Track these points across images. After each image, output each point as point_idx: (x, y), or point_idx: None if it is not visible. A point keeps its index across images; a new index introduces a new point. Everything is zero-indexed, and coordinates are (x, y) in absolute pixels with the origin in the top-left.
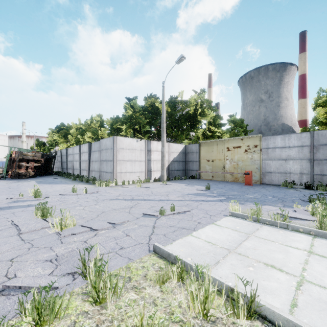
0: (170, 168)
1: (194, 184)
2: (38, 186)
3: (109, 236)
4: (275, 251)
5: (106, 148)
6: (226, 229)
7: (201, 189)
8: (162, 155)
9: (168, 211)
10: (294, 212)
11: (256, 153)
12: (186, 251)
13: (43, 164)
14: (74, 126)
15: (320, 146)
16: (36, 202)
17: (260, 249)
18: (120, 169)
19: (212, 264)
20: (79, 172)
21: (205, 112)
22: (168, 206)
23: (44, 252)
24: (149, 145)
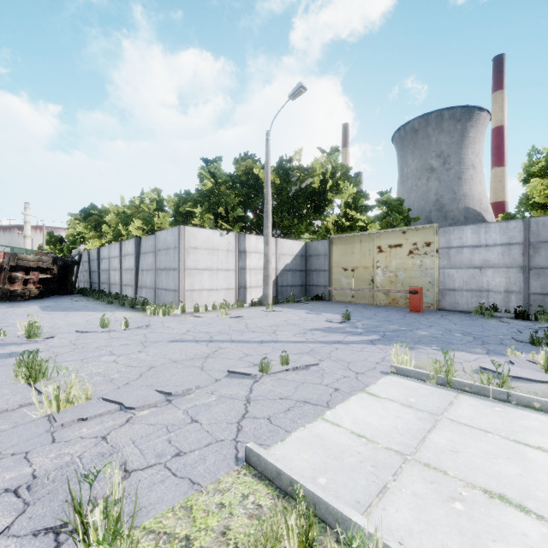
0: (279, 283)
1: (321, 310)
2: (41, 315)
3: (155, 424)
4: (498, 457)
5: (165, 247)
6: (389, 404)
7: (335, 320)
8: (265, 259)
9: (277, 364)
10: (511, 366)
11: (428, 256)
12: (314, 460)
13: (55, 275)
14: (113, 210)
15: (540, 244)
16: (27, 347)
17: (467, 452)
18: (191, 284)
19: (372, 496)
20: (120, 290)
21: (339, 185)
22: (276, 353)
23: (8, 467)
24: (242, 242)
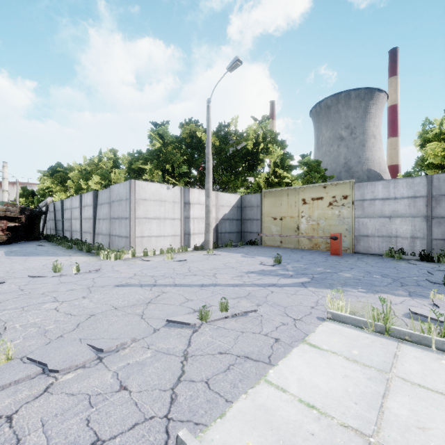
0: (219, 230)
1: (255, 253)
2: (2, 259)
3: (76, 394)
4: None
5: (118, 199)
6: (333, 358)
7: (268, 263)
8: (206, 209)
9: (216, 310)
10: (437, 309)
11: (345, 207)
12: None
13: (23, 223)
14: (77, 168)
15: (441, 197)
16: None
17: (436, 429)
18: (141, 231)
19: None
20: (80, 237)
21: (269, 148)
22: (215, 298)
23: None
24: (187, 195)
